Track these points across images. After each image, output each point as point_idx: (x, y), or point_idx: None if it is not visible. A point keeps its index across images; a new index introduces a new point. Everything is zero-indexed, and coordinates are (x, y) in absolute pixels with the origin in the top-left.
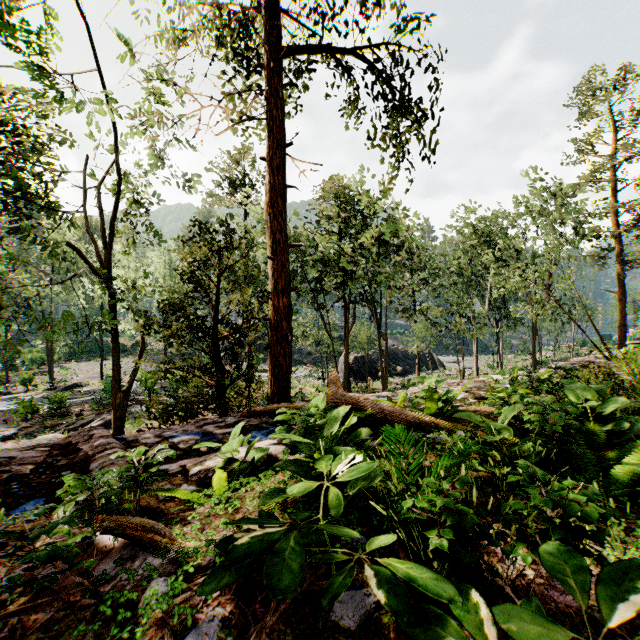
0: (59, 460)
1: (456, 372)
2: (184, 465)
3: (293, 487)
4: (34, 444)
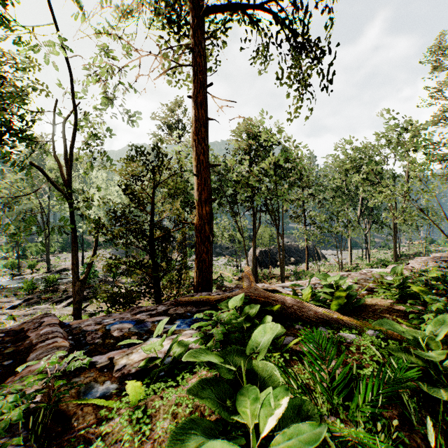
0: (8, 347)
1: (335, 262)
2: (112, 357)
3: (204, 447)
4: (32, 312)
